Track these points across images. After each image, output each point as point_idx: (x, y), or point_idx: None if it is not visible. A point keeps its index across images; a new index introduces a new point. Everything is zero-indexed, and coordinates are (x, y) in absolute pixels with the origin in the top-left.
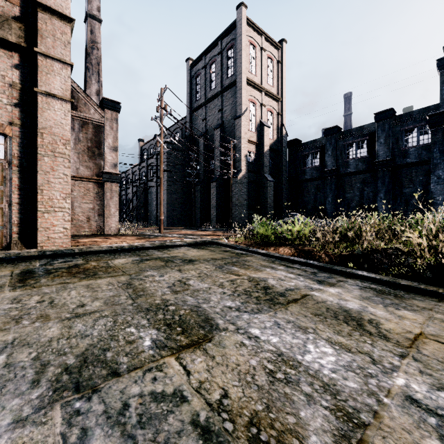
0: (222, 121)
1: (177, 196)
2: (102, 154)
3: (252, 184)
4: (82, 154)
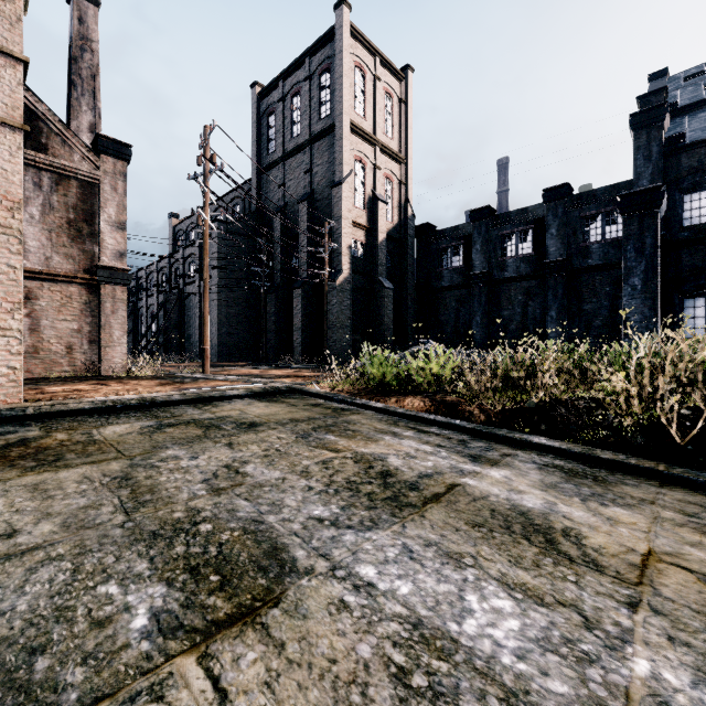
0: (311, 189)
1: (235, 311)
2: (96, 234)
3: (360, 292)
4: (58, 232)
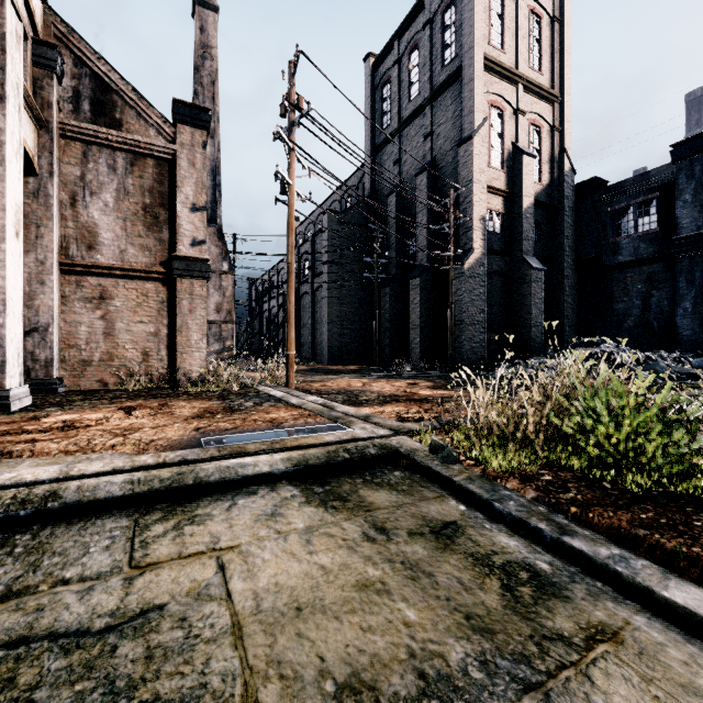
0: (432, 156)
1: (347, 309)
2: (174, 220)
3: (497, 277)
4: (133, 221)
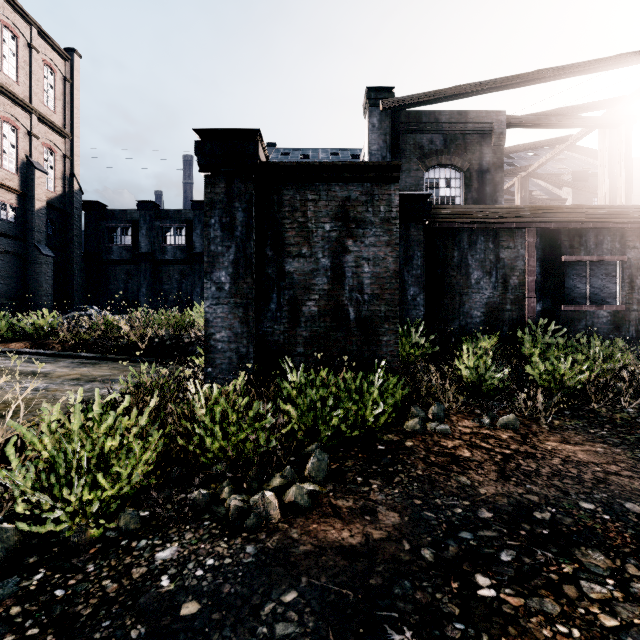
0: None
1: None
2: None
3: (11, 256)
4: None
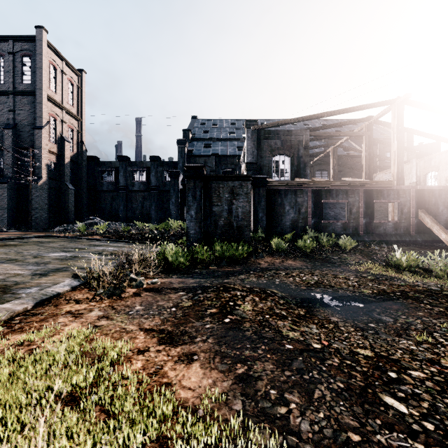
0: (14, 122)
1: None
2: None
3: (53, 190)
4: None
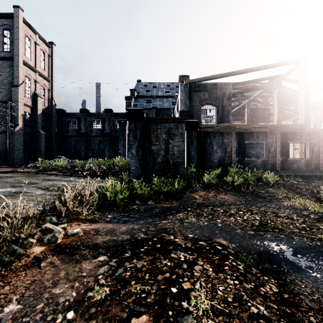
0: None
1: None
2: None
3: (28, 134)
4: None
